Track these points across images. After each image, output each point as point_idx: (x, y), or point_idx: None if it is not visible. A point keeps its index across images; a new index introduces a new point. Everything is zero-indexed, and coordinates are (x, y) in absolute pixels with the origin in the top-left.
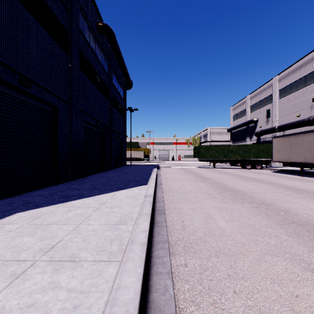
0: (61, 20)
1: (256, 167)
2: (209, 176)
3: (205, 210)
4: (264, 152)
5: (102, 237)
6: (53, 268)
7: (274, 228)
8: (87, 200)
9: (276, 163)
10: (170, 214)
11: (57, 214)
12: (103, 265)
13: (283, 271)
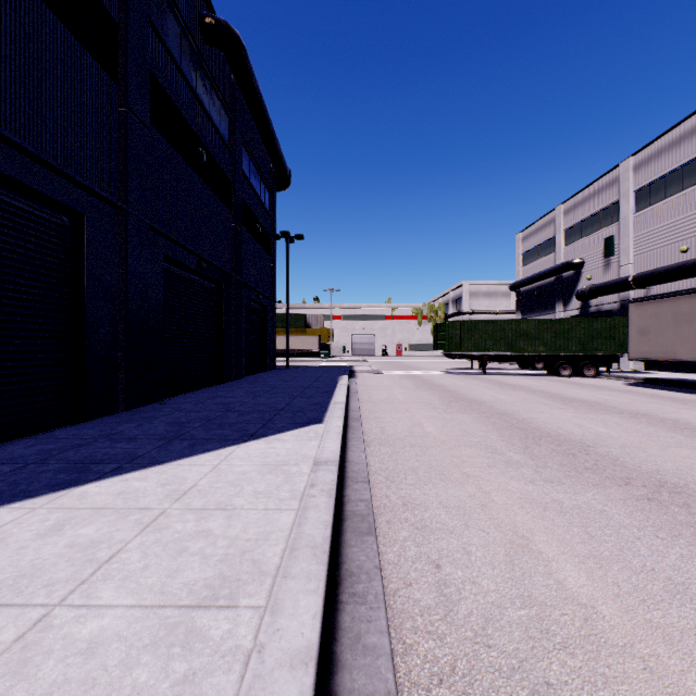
0: None
1: (584, 371)
2: (477, 397)
3: (500, 514)
4: (604, 338)
5: None
6: None
7: None
8: (136, 482)
9: (629, 363)
10: (394, 532)
11: (6, 547)
12: None
13: None
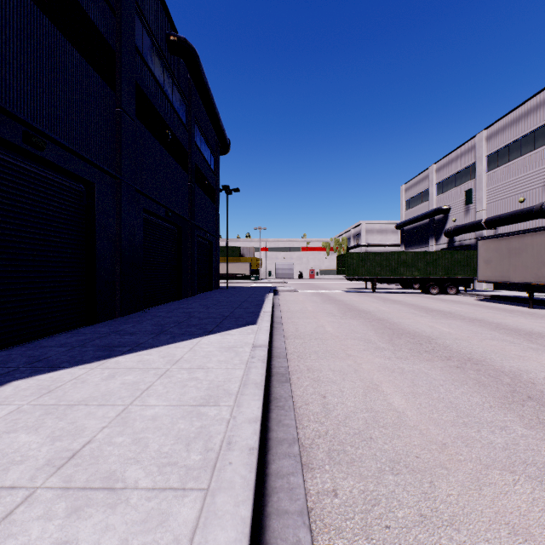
0: (102, 28)
1: (447, 290)
2: (366, 308)
3: (365, 374)
4: (462, 265)
5: (171, 433)
6: (68, 507)
7: (498, 410)
8: (146, 356)
9: (482, 284)
10: (301, 382)
11: (89, 384)
12: (171, 498)
13: (530, 507)
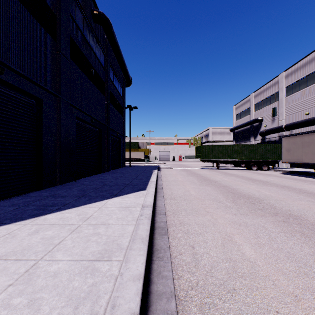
0: None
1: (262, 168)
2: (214, 179)
3: (220, 227)
4: (271, 153)
5: (65, 292)
6: None
7: None
8: (67, 214)
9: (283, 164)
10: (175, 234)
11: (16, 239)
12: None
13: None
